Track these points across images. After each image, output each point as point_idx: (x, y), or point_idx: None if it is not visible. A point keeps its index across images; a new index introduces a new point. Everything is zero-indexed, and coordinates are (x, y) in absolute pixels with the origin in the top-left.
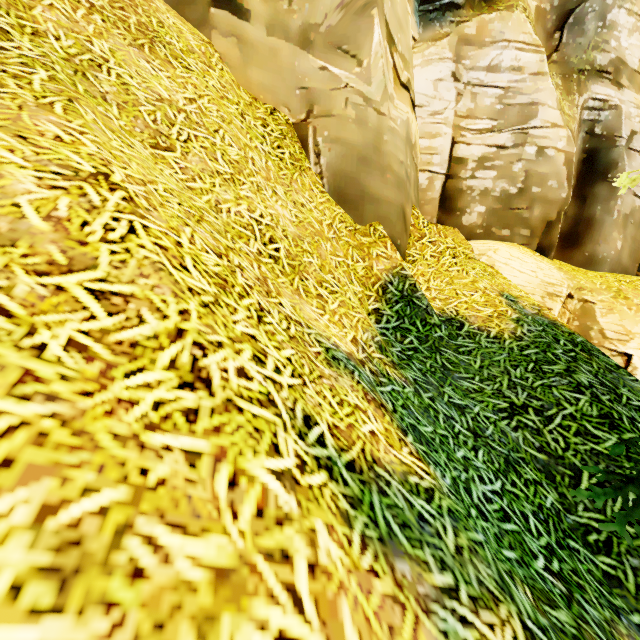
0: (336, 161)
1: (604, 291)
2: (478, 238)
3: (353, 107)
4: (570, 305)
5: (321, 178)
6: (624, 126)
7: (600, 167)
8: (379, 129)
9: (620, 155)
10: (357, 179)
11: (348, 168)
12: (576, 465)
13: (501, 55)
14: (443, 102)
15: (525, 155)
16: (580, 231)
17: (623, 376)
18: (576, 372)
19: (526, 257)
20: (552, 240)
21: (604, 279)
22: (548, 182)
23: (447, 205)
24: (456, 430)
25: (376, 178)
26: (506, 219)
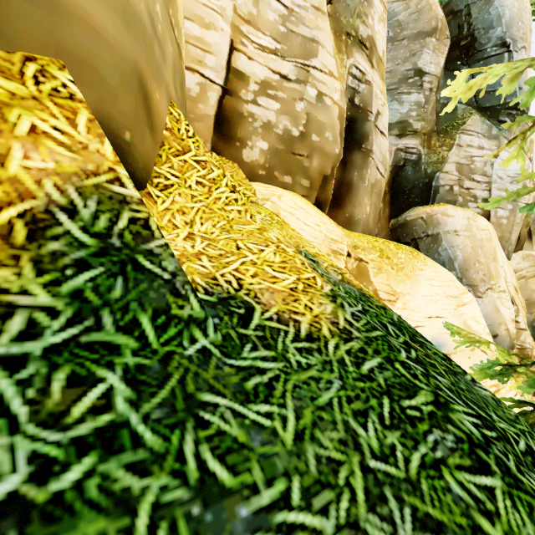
0: None
1: (372, 250)
2: (260, 180)
3: None
4: (349, 264)
5: None
6: (374, 103)
7: (357, 136)
8: None
9: (371, 129)
10: None
11: None
12: None
13: None
14: None
15: (307, 95)
16: (342, 193)
17: (465, 378)
18: (451, 406)
19: (309, 208)
20: (327, 195)
21: (367, 238)
22: (325, 133)
23: (225, 129)
24: None
25: None
26: (288, 164)
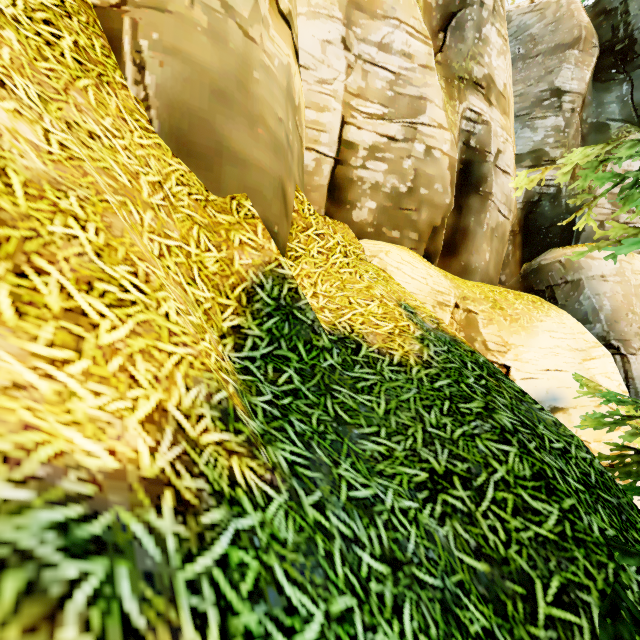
0: (173, 85)
1: (484, 301)
2: (369, 238)
3: (204, 10)
4: (457, 315)
5: (146, 107)
6: (493, 143)
7: (474, 179)
8: (246, 58)
9: (489, 170)
10: (210, 122)
11: (195, 101)
12: (525, 571)
13: (393, 34)
14: (332, 71)
15: (414, 152)
16: (457, 240)
17: (532, 405)
18: (496, 410)
19: (416, 262)
20: (437, 246)
21: (481, 289)
22: (435, 185)
23: (336, 195)
24: (364, 571)
25: (241, 128)
26: (396, 219)
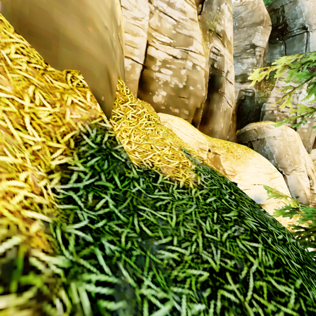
0: None
1: (223, 148)
2: (162, 112)
3: None
4: (209, 155)
5: None
6: (225, 66)
7: (216, 85)
8: None
9: (223, 81)
10: (48, 13)
11: None
12: None
13: None
14: (141, 13)
15: (187, 66)
16: (207, 116)
17: (260, 210)
18: (245, 217)
19: (188, 126)
20: (198, 118)
21: (220, 142)
22: (197, 85)
23: (144, 86)
24: None
25: (74, 23)
26: (177, 102)
